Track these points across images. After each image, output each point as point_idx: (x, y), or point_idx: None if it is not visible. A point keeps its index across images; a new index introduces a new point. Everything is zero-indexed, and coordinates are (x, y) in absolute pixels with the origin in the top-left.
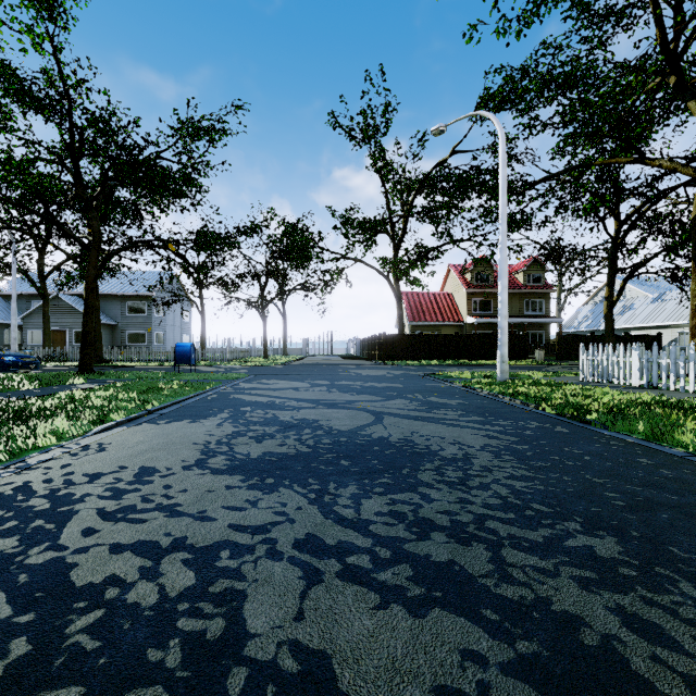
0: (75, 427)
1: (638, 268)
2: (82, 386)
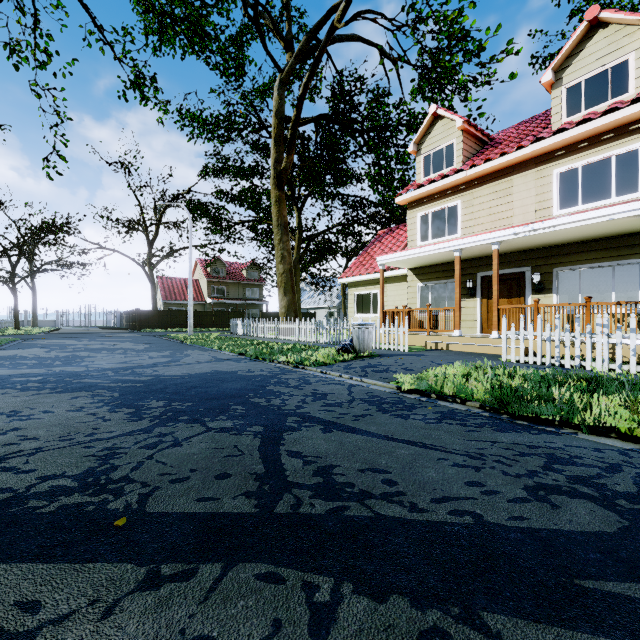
0: None
1: None
2: None
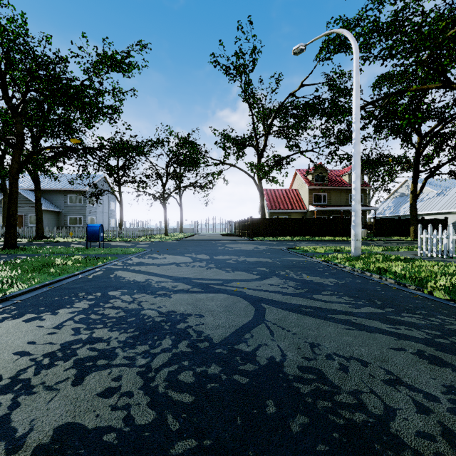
0: None
1: (437, 169)
2: None
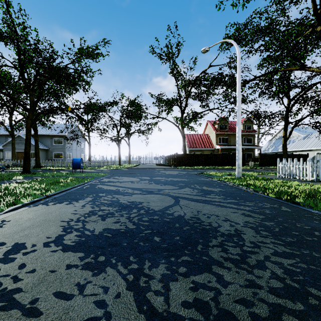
0: None
1: (299, 121)
2: (18, 180)
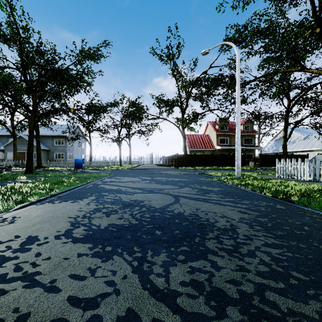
0: (2, 206)
1: (299, 122)
2: (23, 180)
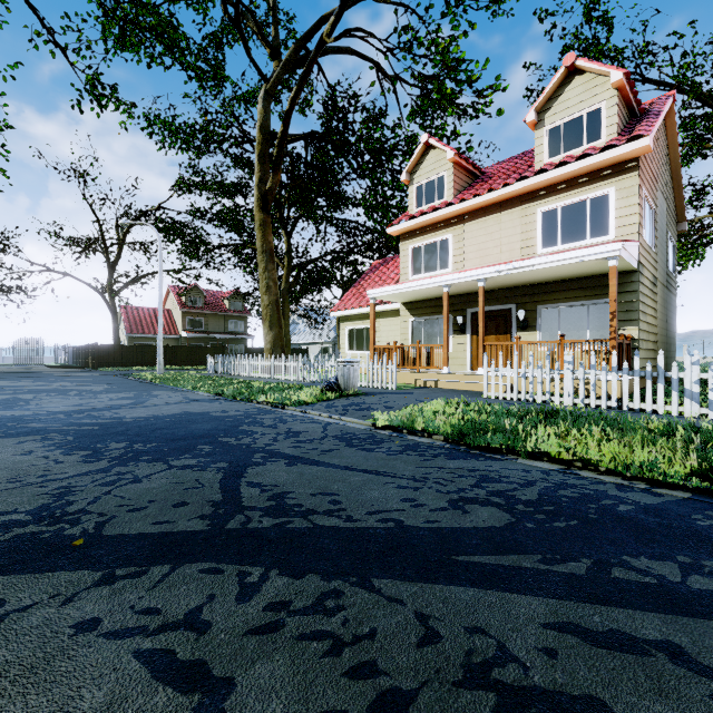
0: None
1: None
2: None
